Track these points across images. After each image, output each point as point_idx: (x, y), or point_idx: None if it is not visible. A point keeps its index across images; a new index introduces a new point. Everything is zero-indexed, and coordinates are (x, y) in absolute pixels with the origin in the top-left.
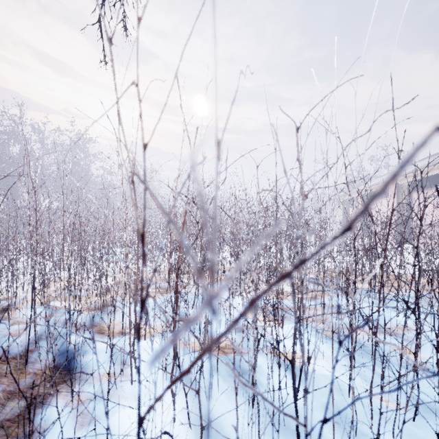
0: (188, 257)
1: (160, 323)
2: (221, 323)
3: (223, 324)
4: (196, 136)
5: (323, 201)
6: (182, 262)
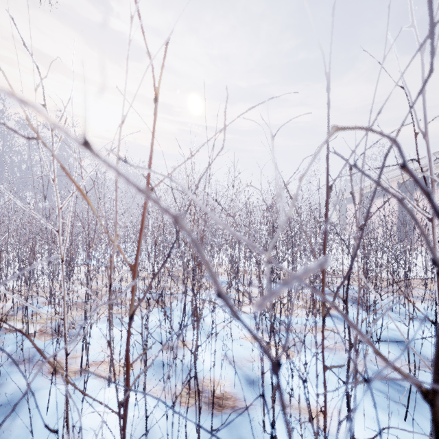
0: (174, 267)
1: (135, 355)
2: (216, 354)
3: (219, 355)
4: (165, 53)
5: (343, 196)
6: (138, 303)
